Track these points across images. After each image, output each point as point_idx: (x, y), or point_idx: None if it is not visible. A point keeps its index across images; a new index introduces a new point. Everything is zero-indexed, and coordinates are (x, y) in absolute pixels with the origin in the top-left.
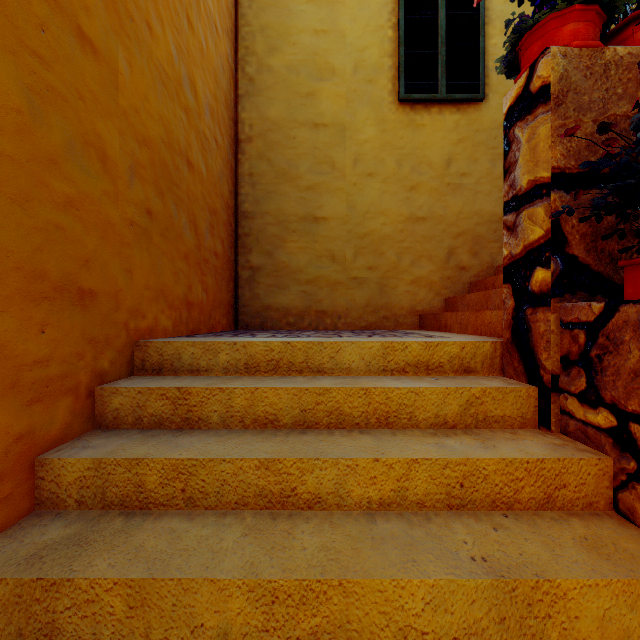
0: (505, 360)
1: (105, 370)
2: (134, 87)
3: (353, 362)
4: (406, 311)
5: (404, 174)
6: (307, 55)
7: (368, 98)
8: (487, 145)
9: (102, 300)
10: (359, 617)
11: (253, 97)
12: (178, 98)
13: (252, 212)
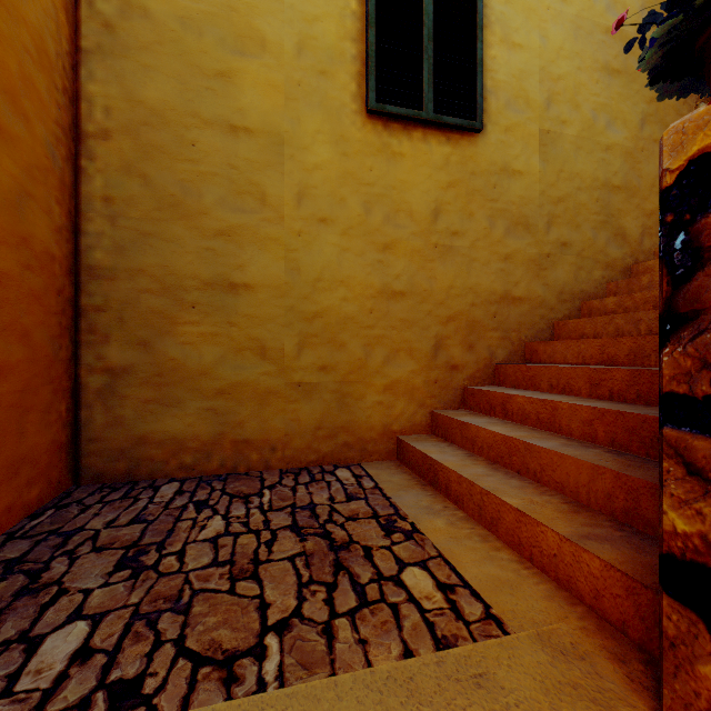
0: None
1: None
2: None
3: None
4: (377, 433)
5: (374, 224)
6: (217, 6)
7: (320, 99)
8: (485, 195)
9: None
10: None
11: (112, 58)
12: None
13: (110, 268)
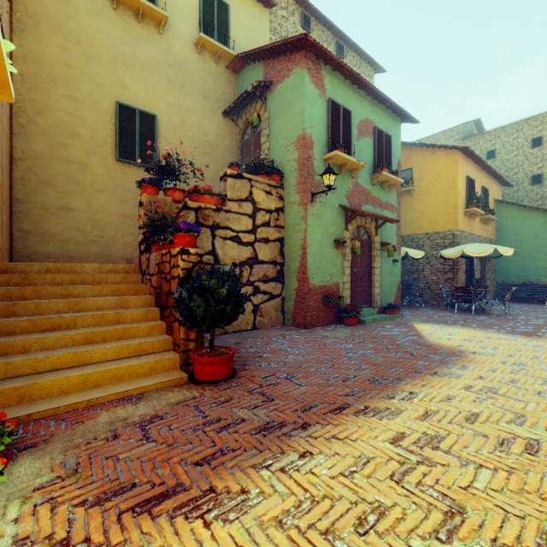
0: (139, 269)
1: None
2: None
3: (89, 270)
4: (120, 258)
5: (119, 194)
6: (62, 123)
7: (99, 154)
8: None
9: None
10: (89, 306)
11: (24, 136)
12: None
13: (23, 200)
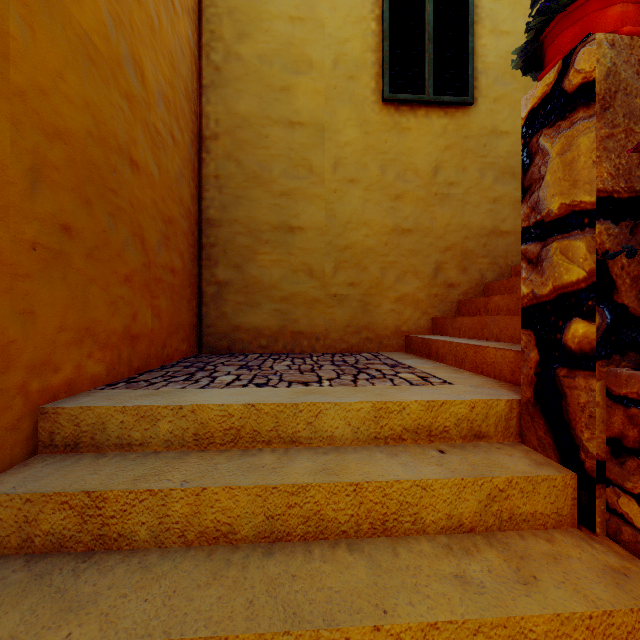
0: (524, 424)
1: None
2: (39, 59)
3: (337, 428)
4: (391, 332)
5: (388, 181)
6: (281, 44)
7: (349, 96)
8: (476, 153)
9: None
10: None
11: (219, 88)
12: (116, 81)
13: (218, 219)
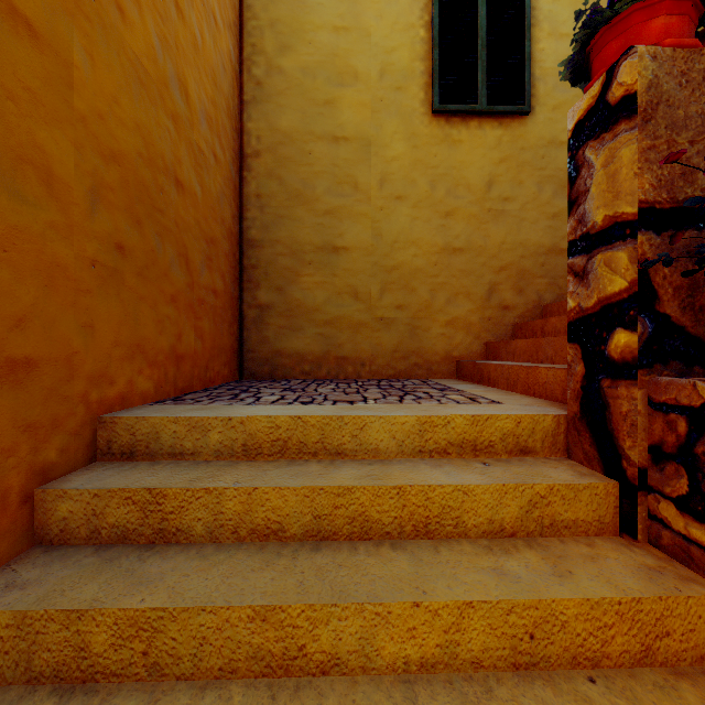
0: (571, 439)
1: (51, 463)
2: (97, 86)
3: (381, 441)
4: (441, 357)
5: (438, 198)
6: (325, 56)
7: (397, 108)
8: (533, 165)
9: (46, 370)
10: None
11: (261, 104)
12: (163, 102)
13: (260, 240)
